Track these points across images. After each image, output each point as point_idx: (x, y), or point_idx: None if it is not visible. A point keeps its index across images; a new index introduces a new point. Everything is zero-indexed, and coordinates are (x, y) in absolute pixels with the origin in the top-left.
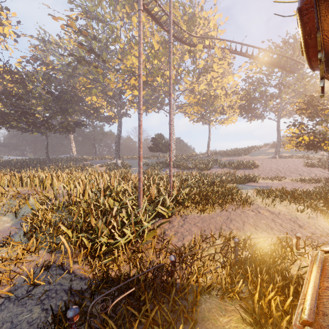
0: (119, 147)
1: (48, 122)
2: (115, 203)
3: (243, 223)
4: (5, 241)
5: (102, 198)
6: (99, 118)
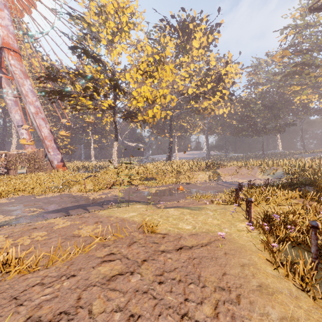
0: None
1: (266, 128)
2: None
3: None
4: (280, 179)
5: None
6: (308, 113)
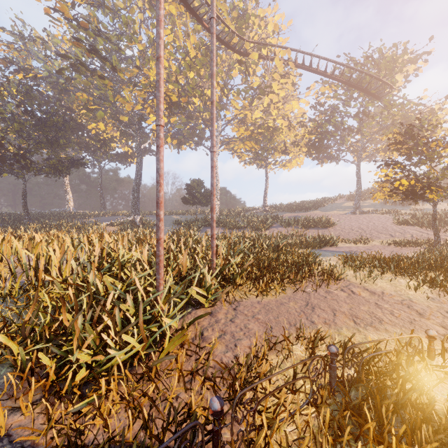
0: (138, 197)
1: (24, 156)
2: (116, 282)
3: (333, 312)
4: None
5: (92, 275)
6: (109, 155)
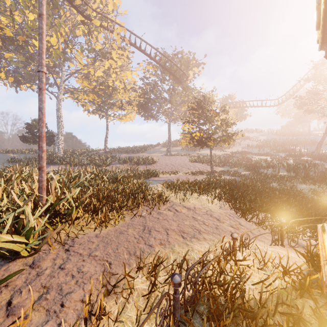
0: None
1: None
2: None
3: (166, 231)
4: None
5: None
6: None
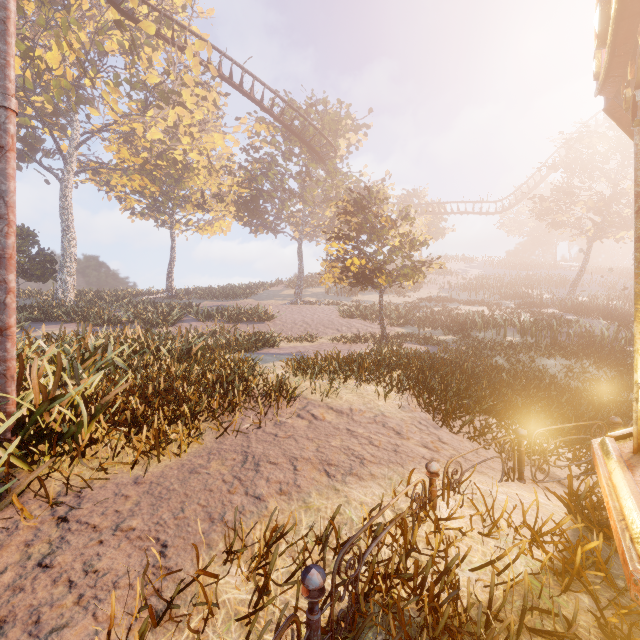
0: None
1: None
2: None
3: (292, 463)
4: None
5: None
6: None
